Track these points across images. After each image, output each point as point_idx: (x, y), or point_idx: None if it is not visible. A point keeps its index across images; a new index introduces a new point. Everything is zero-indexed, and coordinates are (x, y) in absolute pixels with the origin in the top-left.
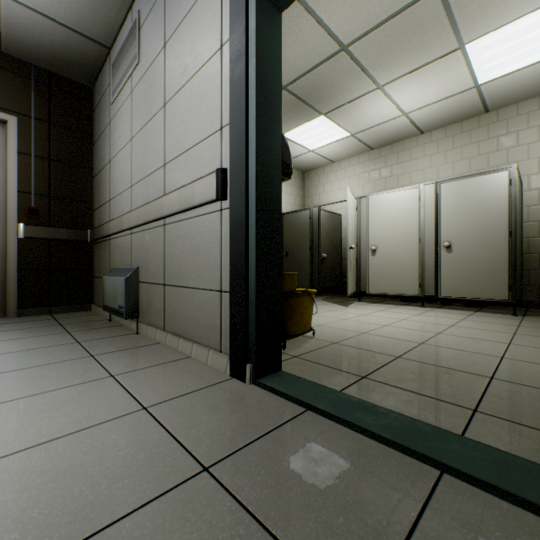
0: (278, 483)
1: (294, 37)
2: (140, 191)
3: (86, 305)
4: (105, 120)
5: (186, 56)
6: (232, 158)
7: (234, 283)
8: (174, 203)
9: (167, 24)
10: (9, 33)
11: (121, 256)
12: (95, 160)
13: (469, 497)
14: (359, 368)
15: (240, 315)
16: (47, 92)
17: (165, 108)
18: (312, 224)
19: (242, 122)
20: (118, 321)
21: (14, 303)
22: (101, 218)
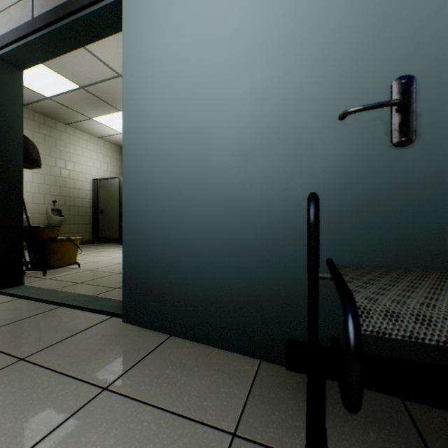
0: None
1: (79, 59)
2: None
3: None
4: None
5: None
6: None
7: None
8: None
9: None
10: None
11: None
12: None
13: (61, 310)
14: (84, 280)
15: None
16: None
17: None
18: (121, 190)
19: None
20: None
21: None
22: None
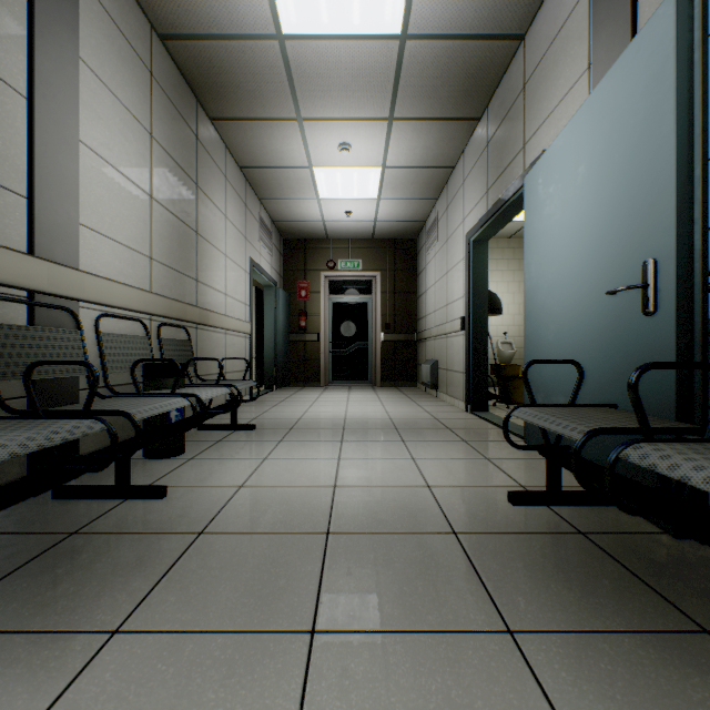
0: (451, 422)
1: None
2: (438, 316)
3: (413, 382)
4: (423, 264)
5: (454, 253)
6: (465, 313)
7: (465, 369)
8: (448, 328)
9: (448, 230)
10: (378, 232)
11: (430, 352)
12: (418, 287)
13: (497, 430)
14: None
15: (467, 384)
16: (393, 251)
17: (447, 275)
18: None
19: (467, 299)
20: (429, 392)
21: (379, 378)
22: (421, 326)
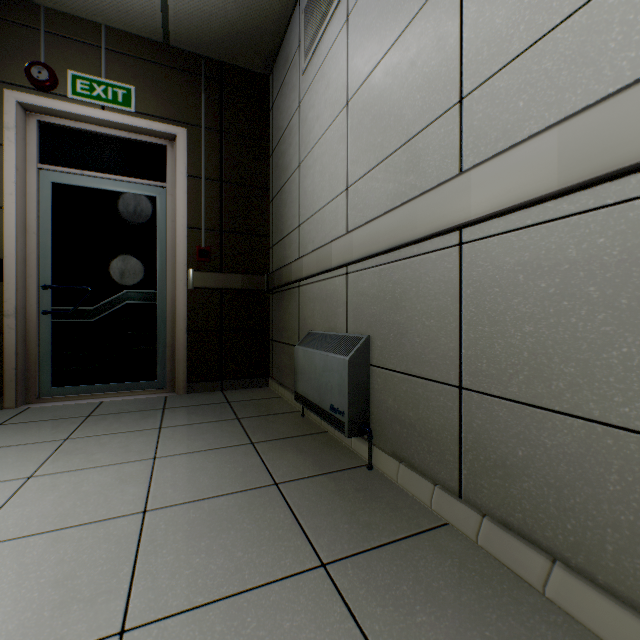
0: None
1: None
2: (370, 191)
3: (262, 378)
4: (291, 107)
5: None
6: None
7: None
8: (530, 173)
9: None
10: (177, 7)
11: (321, 312)
12: (273, 175)
13: None
14: None
15: None
16: (218, 91)
17: None
18: None
19: None
20: (317, 420)
21: (183, 375)
22: (283, 255)
